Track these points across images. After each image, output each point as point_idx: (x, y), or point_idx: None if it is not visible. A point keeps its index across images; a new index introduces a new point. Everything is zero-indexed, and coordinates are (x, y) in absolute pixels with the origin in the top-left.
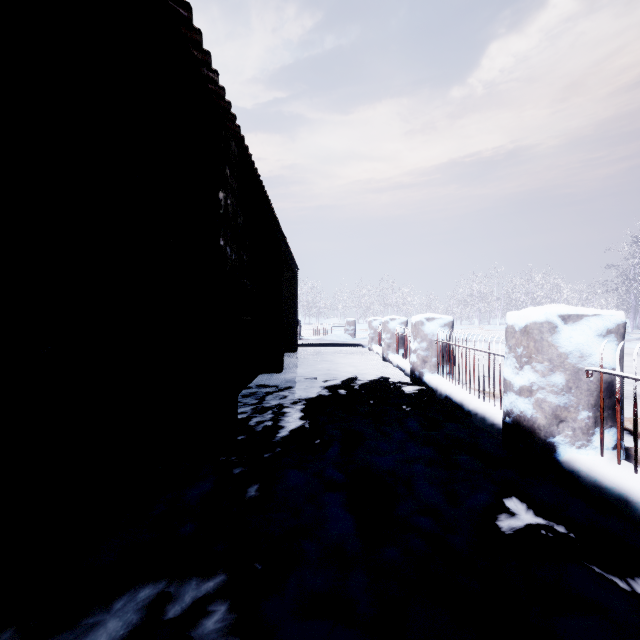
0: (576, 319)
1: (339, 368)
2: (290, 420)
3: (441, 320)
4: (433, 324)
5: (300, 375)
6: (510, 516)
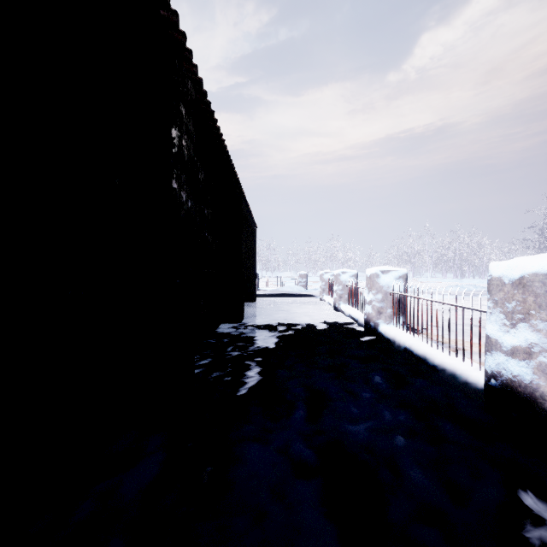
0: None
1: (295, 317)
2: (250, 375)
3: (396, 272)
4: (388, 276)
5: (259, 325)
6: (536, 523)
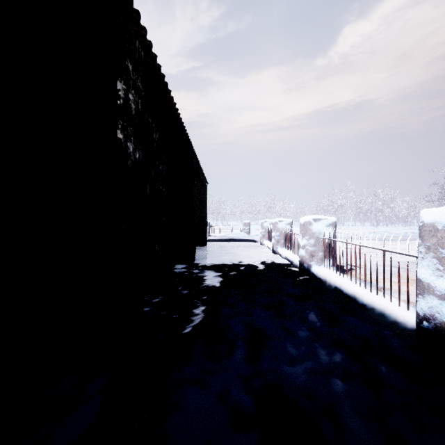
0: None
1: (239, 259)
2: (196, 313)
3: (326, 220)
4: (319, 224)
5: (208, 265)
6: None
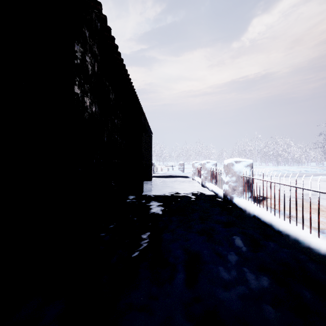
0: None
1: (176, 191)
2: (143, 238)
3: (245, 162)
4: (240, 165)
5: (153, 197)
6: None
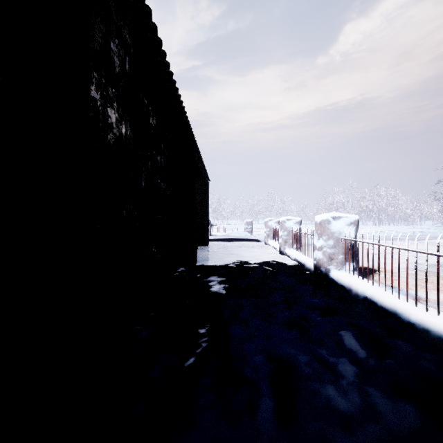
0: None
1: (245, 261)
2: (201, 333)
3: (347, 219)
4: (339, 222)
5: (211, 268)
6: None
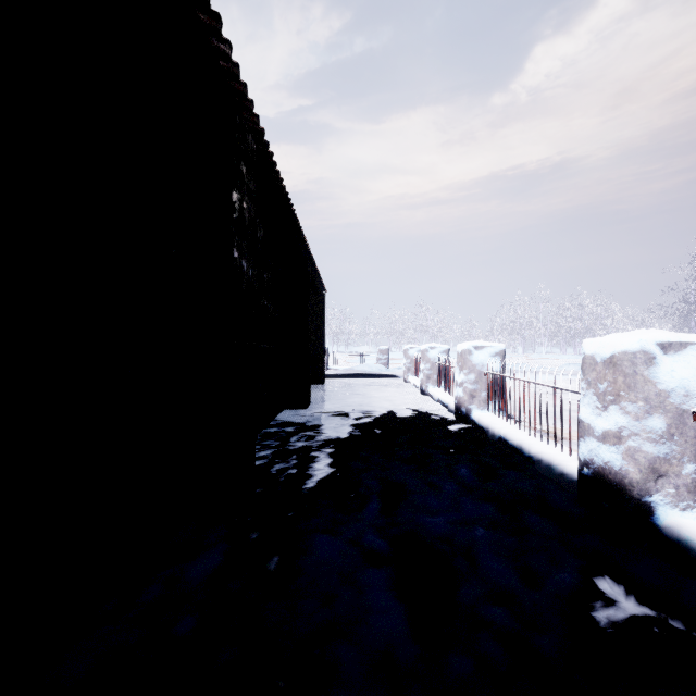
0: (679, 348)
1: (373, 403)
2: (318, 467)
3: (492, 348)
4: (482, 353)
5: (329, 411)
6: (607, 604)
